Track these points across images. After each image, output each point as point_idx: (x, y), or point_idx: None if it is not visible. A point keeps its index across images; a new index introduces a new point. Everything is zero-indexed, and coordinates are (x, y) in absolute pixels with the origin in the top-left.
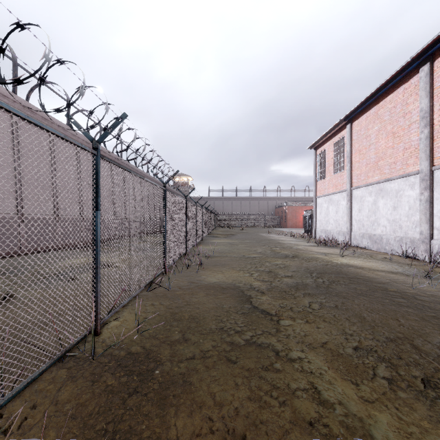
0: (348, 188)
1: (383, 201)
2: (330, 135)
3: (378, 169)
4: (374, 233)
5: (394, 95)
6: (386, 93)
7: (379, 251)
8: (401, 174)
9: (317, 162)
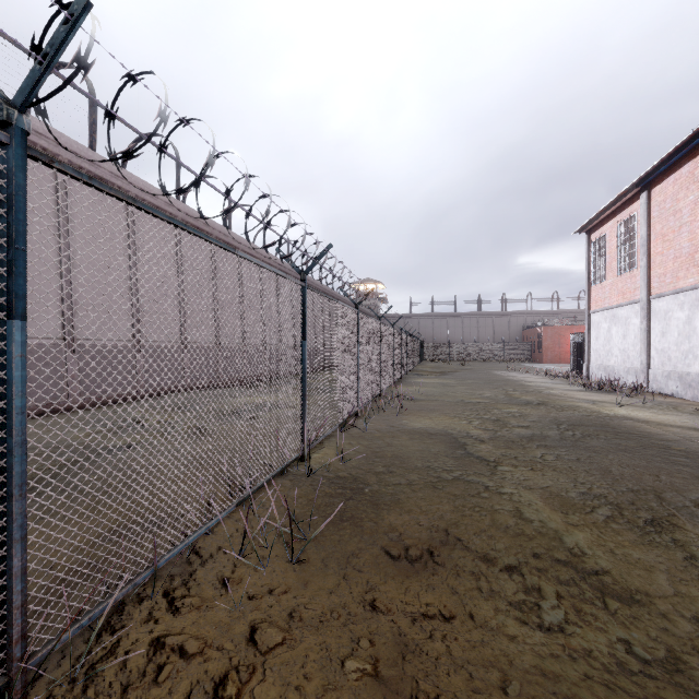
0: (644, 297)
1: None
2: (613, 209)
3: (694, 266)
4: (687, 371)
5: None
6: None
7: (697, 401)
8: None
9: (592, 255)
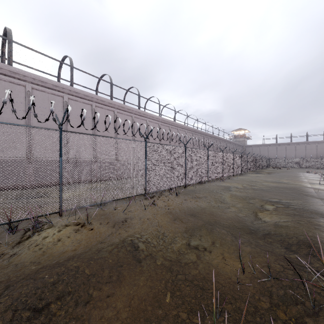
0: None
1: None
2: None
3: None
4: None
5: None
6: None
7: None
8: None
9: None
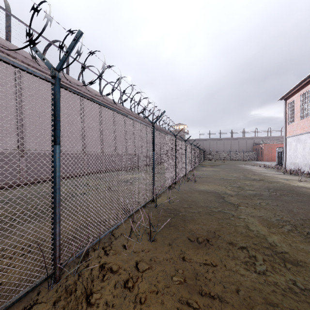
0: None
1: None
2: (298, 88)
3: None
4: None
5: None
6: None
7: None
8: None
9: (287, 110)
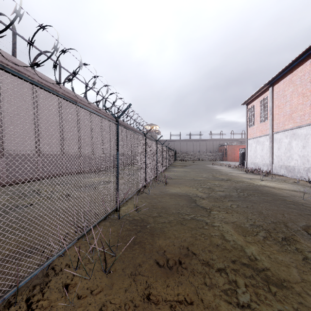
0: (270, 133)
1: (295, 142)
2: (257, 94)
3: (292, 119)
4: (289, 165)
5: (304, 66)
6: (298, 65)
7: (293, 178)
8: (308, 123)
9: (248, 114)
